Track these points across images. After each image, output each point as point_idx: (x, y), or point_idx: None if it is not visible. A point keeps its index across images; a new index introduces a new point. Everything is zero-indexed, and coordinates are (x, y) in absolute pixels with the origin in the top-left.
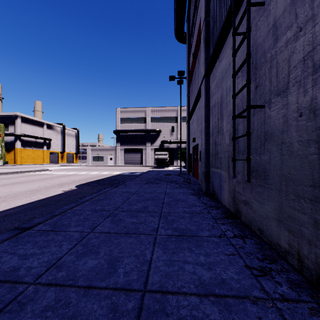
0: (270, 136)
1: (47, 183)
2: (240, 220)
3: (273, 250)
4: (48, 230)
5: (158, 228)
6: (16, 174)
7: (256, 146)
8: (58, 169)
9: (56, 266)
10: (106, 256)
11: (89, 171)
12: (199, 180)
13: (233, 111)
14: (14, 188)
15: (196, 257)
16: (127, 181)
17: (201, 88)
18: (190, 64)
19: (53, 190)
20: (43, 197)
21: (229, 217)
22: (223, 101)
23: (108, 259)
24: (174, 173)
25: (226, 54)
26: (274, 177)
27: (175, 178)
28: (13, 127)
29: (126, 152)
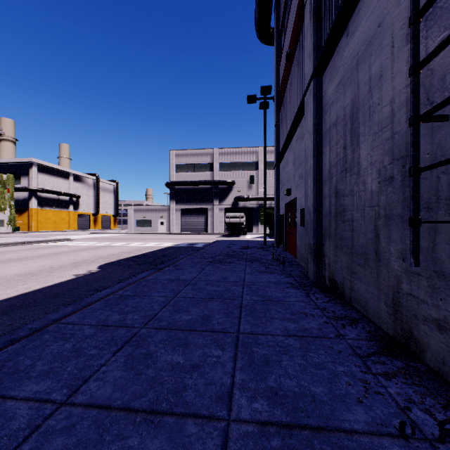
0: None
1: (58, 260)
2: (422, 364)
3: None
4: None
5: (232, 391)
6: (20, 246)
7: None
8: (85, 238)
9: None
10: None
11: (128, 242)
12: (298, 257)
13: (412, 106)
14: (1, 270)
15: None
16: (181, 258)
17: (305, 100)
18: (280, 74)
19: (59, 273)
20: (36, 288)
21: (391, 352)
22: (360, 108)
23: None
24: (255, 245)
25: (368, 10)
26: None
27: (258, 254)
28: (27, 179)
29: (184, 214)
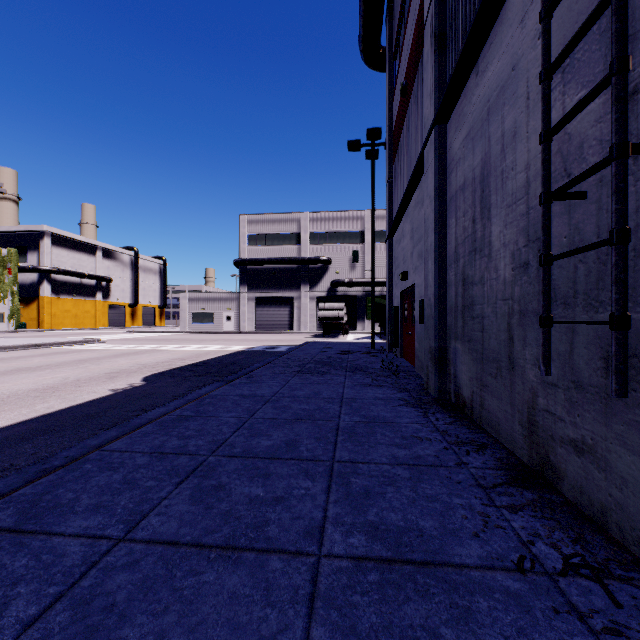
0: None
1: (86, 370)
2: (558, 495)
3: None
4: (3, 529)
5: (323, 526)
6: (30, 350)
7: (632, 279)
8: (121, 340)
9: None
10: None
11: (181, 344)
12: (417, 366)
13: (543, 180)
14: (9, 383)
15: None
16: (257, 367)
17: (424, 154)
18: (394, 112)
19: (90, 388)
20: (61, 407)
21: (522, 483)
22: (492, 171)
23: None
24: (359, 349)
25: (501, 47)
26: None
27: (363, 361)
28: (36, 255)
29: (260, 305)
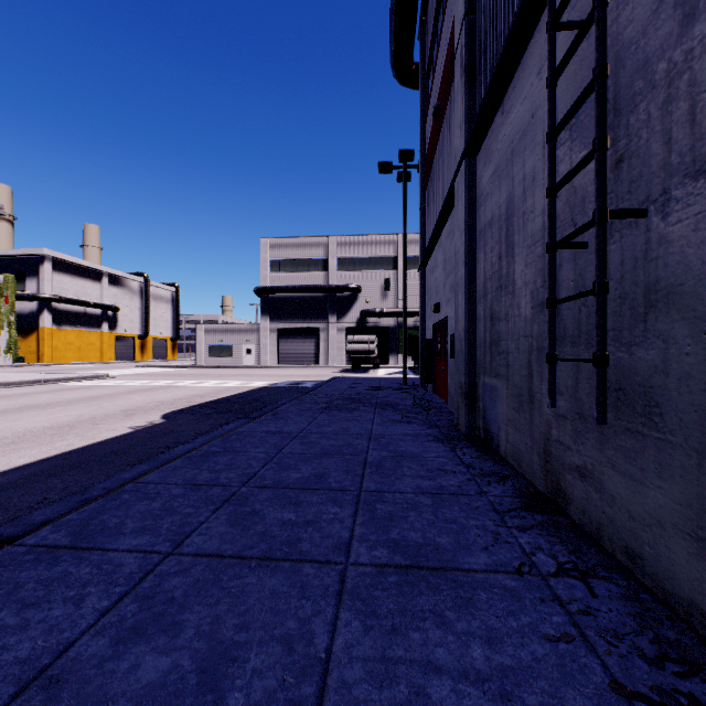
0: (668, 294)
1: (100, 407)
2: (566, 518)
3: (681, 622)
4: (61, 546)
5: (350, 542)
6: (34, 387)
7: (618, 322)
8: (132, 375)
9: (46, 680)
10: (200, 640)
11: (198, 380)
12: (449, 402)
13: (549, 231)
14: (21, 421)
15: (459, 647)
16: (282, 404)
17: (455, 185)
18: (427, 134)
19: (108, 425)
20: (81, 445)
21: (535, 508)
22: (515, 211)
23: (204, 654)
24: (390, 385)
25: (522, 93)
26: (681, 411)
27: (394, 398)
28: (36, 282)
29: (283, 337)
